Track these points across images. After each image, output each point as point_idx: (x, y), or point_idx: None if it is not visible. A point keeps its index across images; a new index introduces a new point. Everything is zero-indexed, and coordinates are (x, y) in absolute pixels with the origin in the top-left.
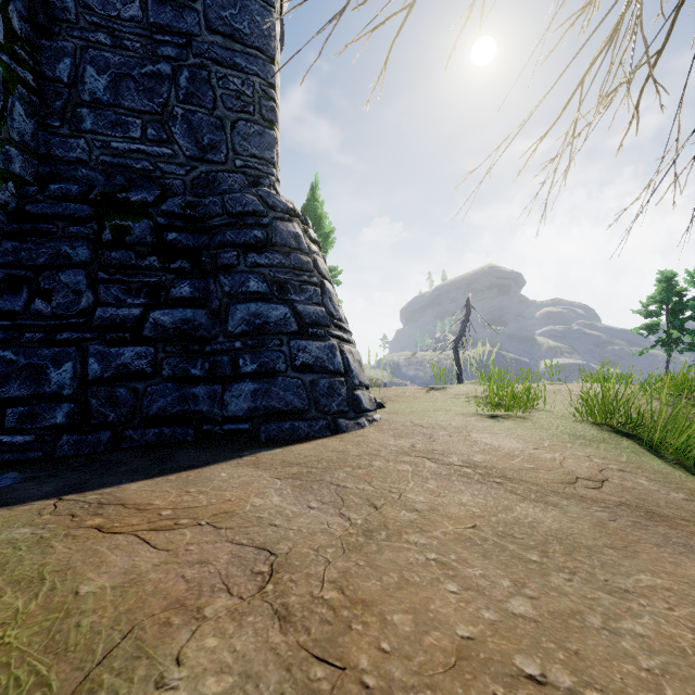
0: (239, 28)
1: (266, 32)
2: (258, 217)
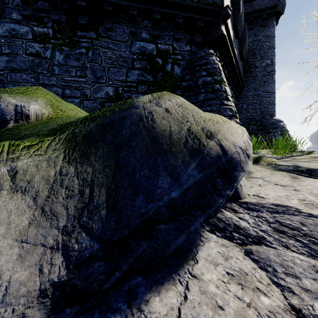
0: (268, 90)
1: (273, 88)
2: (275, 123)
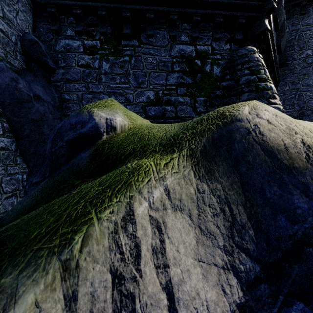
0: (309, 83)
1: None
2: None
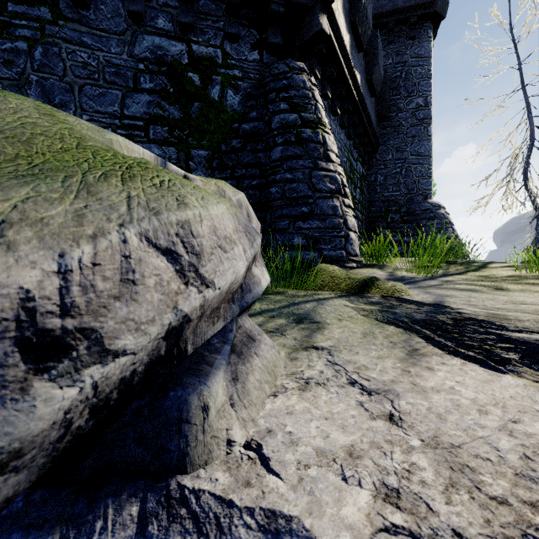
0: (420, 152)
1: (429, 149)
2: (430, 210)
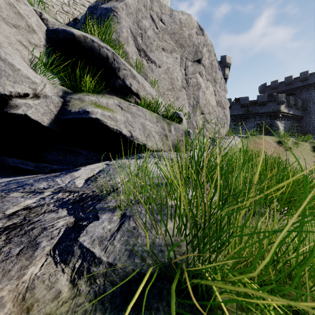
0: None
1: None
2: None
